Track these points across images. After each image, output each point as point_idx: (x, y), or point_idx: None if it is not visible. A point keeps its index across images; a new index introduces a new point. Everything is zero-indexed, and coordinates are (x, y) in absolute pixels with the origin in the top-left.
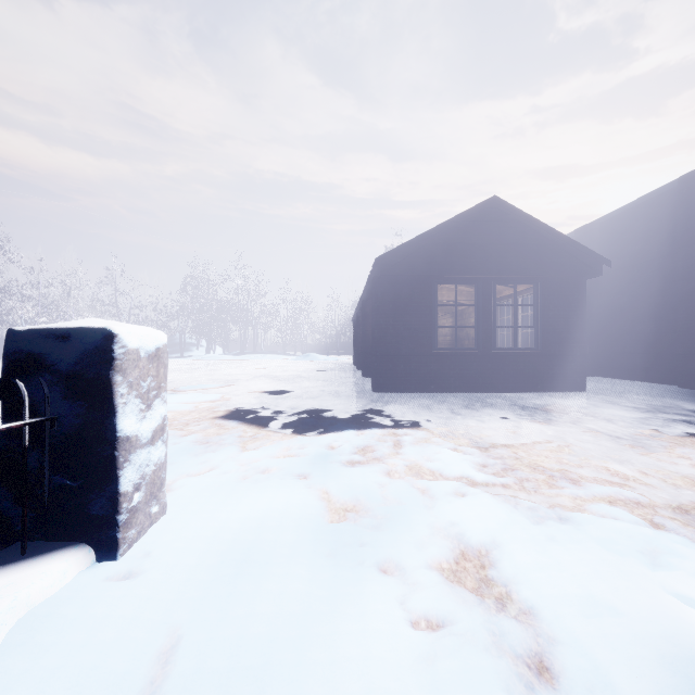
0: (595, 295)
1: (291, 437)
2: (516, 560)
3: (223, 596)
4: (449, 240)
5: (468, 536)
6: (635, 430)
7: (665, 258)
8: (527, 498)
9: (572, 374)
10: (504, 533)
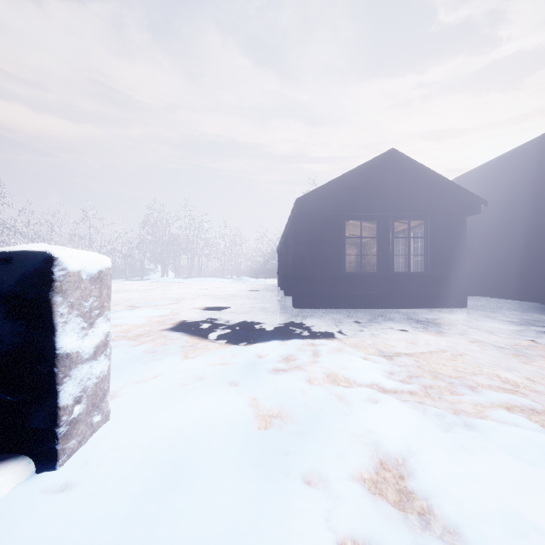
0: (472, 230)
1: (225, 347)
2: (433, 472)
3: (151, 514)
4: (355, 184)
5: (385, 445)
6: (514, 341)
7: (529, 200)
8: (432, 405)
9: (456, 293)
10: (418, 442)
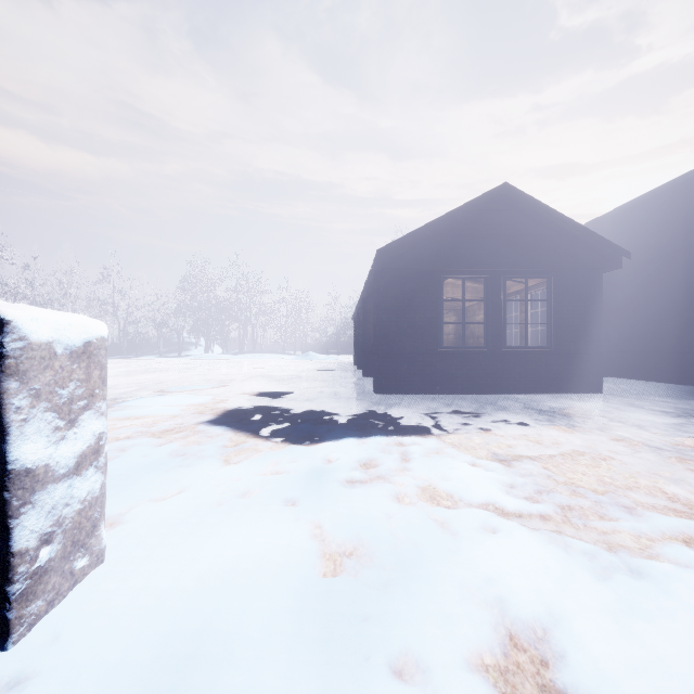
0: (606, 292)
1: (282, 447)
2: (594, 655)
3: None
4: (456, 230)
5: (514, 605)
6: (674, 439)
7: (683, 252)
8: (576, 536)
9: (588, 374)
10: (564, 600)
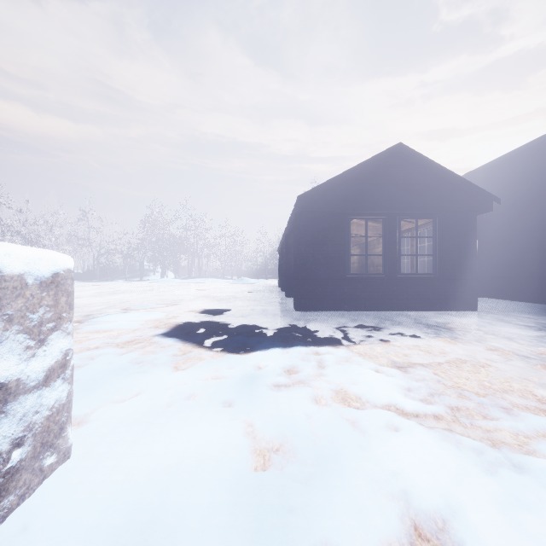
0: (479, 230)
1: (221, 356)
2: (489, 545)
3: None
4: (360, 181)
5: (416, 497)
6: (538, 349)
7: (541, 198)
8: (464, 434)
9: (466, 295)
10: (459, 493)
